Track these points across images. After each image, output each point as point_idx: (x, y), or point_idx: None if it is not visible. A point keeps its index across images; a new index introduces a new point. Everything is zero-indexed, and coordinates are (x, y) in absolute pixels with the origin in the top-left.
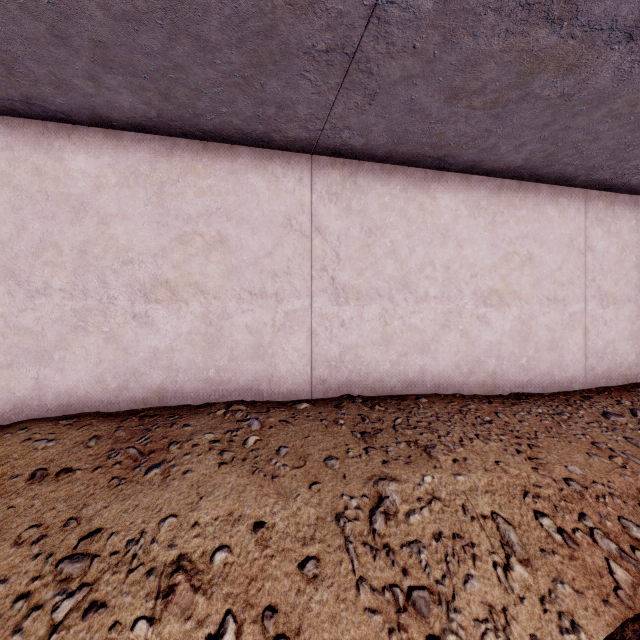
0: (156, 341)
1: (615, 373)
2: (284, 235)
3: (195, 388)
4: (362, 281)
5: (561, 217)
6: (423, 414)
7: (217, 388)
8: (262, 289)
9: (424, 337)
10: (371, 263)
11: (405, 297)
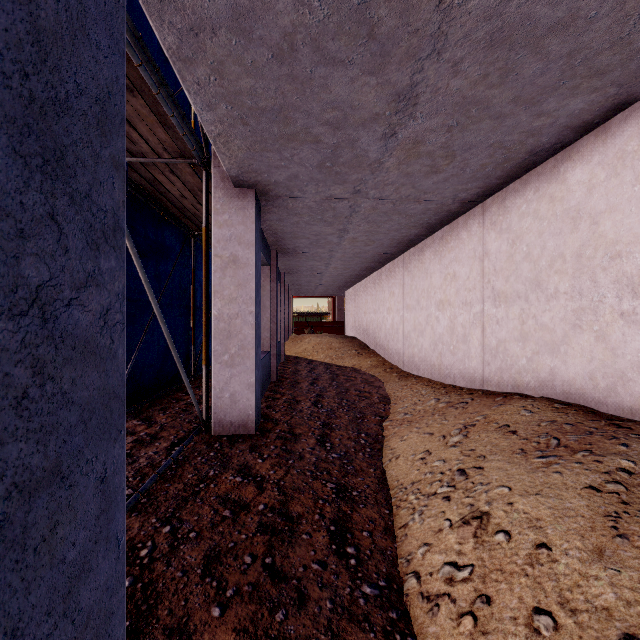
0: None
1: None
2: None
3: None
4: None
5: None
6: None
7: None
8: None
9: None
10: None
11: None
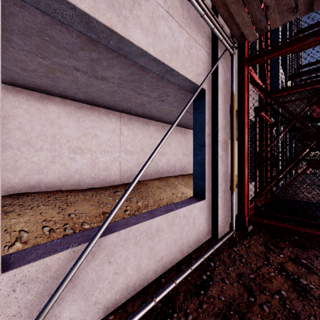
0: None
1: (131, 178)
2: None
3: None
4: None
5: (110, 121)
6: (25, 199)
7: None
8: None
9: (40, 166)
10: (6, 132)
11: (28, 149)
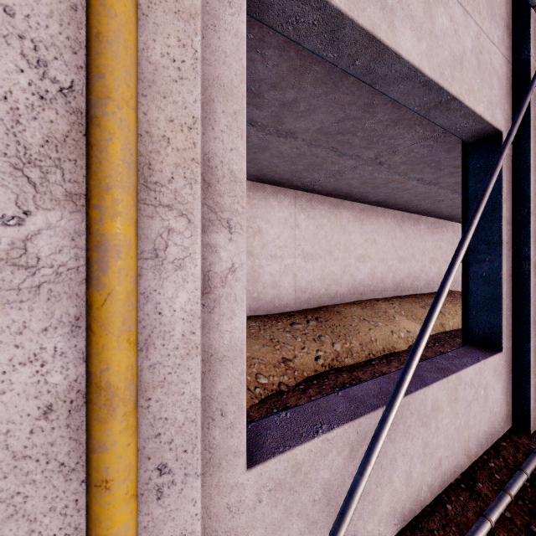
0: None
1: (312, 300)
2: None
3: None
4: None
5: (280, 206)
6: None
7: None
8: None
9: None
10: None
11: None
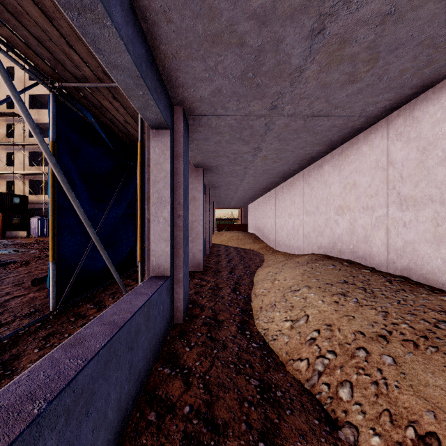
0: (339, 231)
1: None
2: (375, 173)
3: (347, 252)
4: (417, 191)
5: None
6: (400, 295)
7: (353, 254)
8: (367, 205)
9: None
10: (424, 175)
11: None
